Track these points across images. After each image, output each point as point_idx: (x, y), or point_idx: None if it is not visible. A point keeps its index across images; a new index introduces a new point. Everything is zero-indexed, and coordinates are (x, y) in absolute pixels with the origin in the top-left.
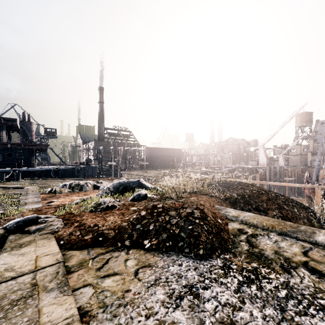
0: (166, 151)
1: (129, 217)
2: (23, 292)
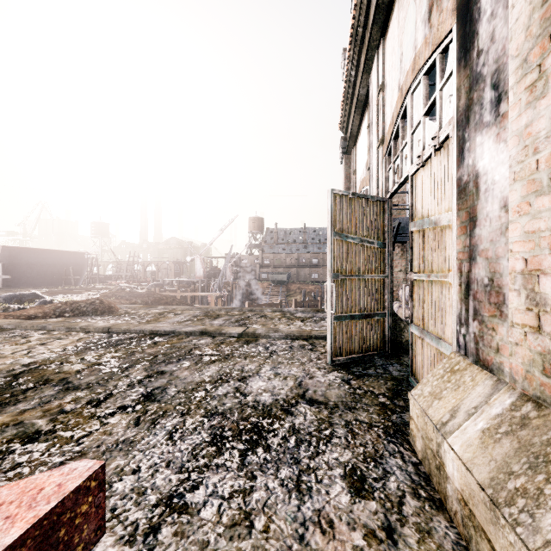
0: (51, 255)
1: (49, 308)
2: (17, 322)
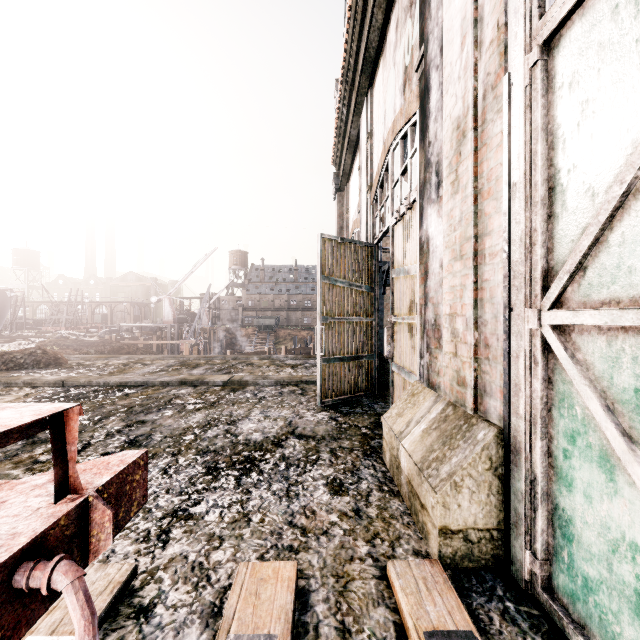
0: None
1: None
2: None
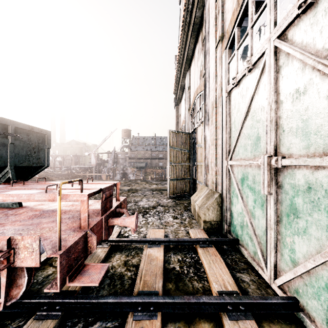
0: None
1: None
2: None
